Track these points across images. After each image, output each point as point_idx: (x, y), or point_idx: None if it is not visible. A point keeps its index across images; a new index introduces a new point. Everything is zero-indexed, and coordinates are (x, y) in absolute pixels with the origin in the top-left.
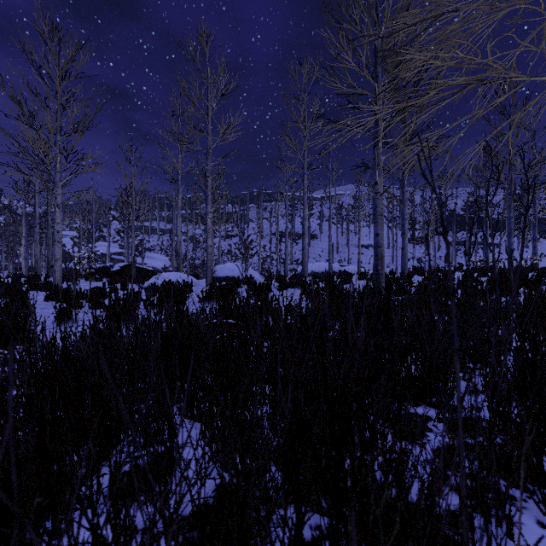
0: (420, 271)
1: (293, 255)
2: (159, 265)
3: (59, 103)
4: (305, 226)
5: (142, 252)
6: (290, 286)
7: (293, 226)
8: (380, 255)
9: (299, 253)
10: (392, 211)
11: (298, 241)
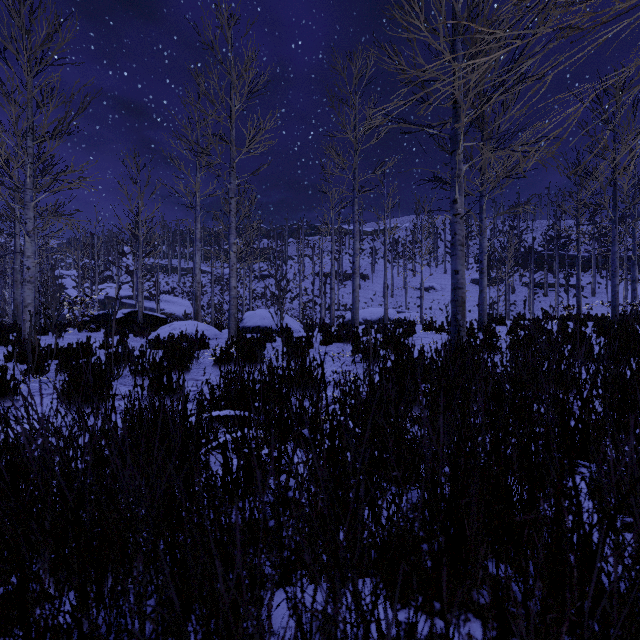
0: (499, 320)
1: (341, 299)
2: (179, 311)
3: (29, 97)
4: (356, 263)
5: (157, 295)
6: (337, 339)
7: (341, 265)
8: (461, 300)
9: (348, 297)
10: None
11: (346, 282)
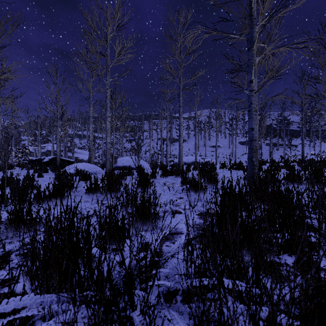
0: (262, 162)
1: (171, 152)
2: (86, 158)
3: None
4: (181, 130)
5: (72, 149)
6: (171, 174)
7: (171, 134)
8: (255, 148)
9: (175, 151)
10: (232, 124)
11: (174, 143)
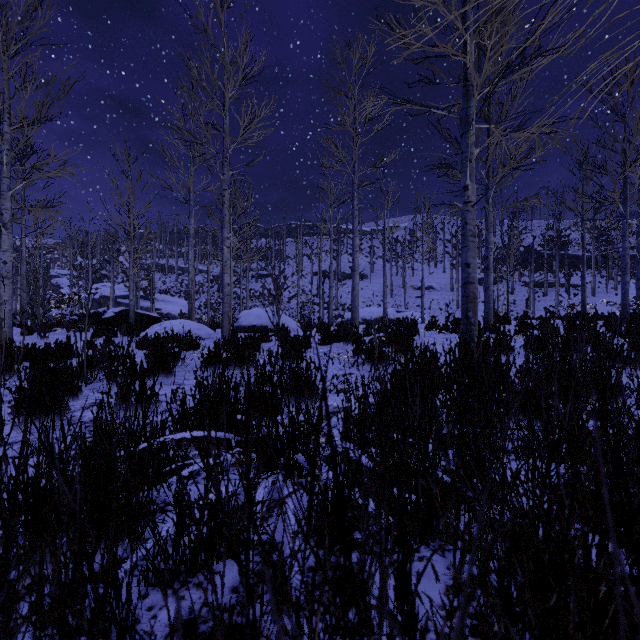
0: (504, 319)
1: (339, 299)
2: (175, 311)
3: (5, 78)
4: (356, 260)
5: (151, 294)
6: (336, 339)
7: (339, 264)
8: (472, 295)
9: (346, 297)
10: (457, 246)
11: (344, 281)
